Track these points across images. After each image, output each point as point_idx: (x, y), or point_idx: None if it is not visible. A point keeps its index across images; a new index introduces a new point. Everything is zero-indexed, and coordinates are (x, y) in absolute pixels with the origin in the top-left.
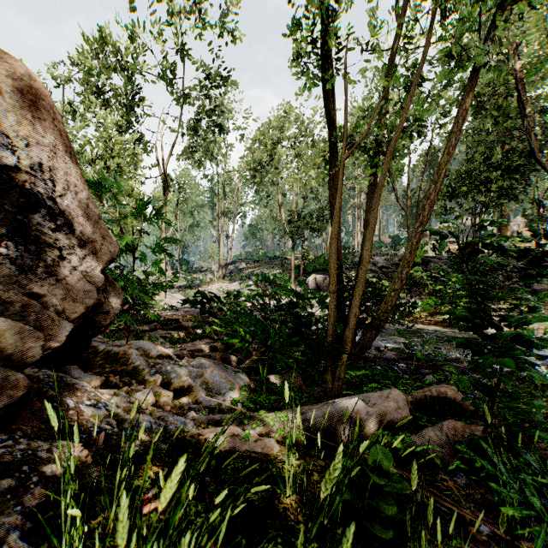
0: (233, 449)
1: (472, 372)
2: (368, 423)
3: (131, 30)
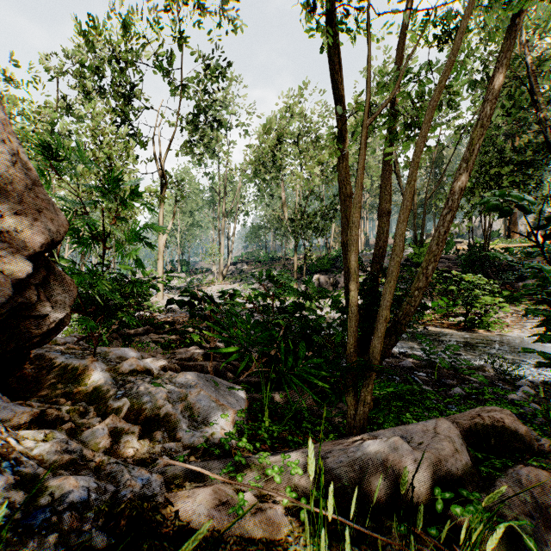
0: (217, 533)
1: (502, 383)
2: (417, 476)
3: (125, 16)
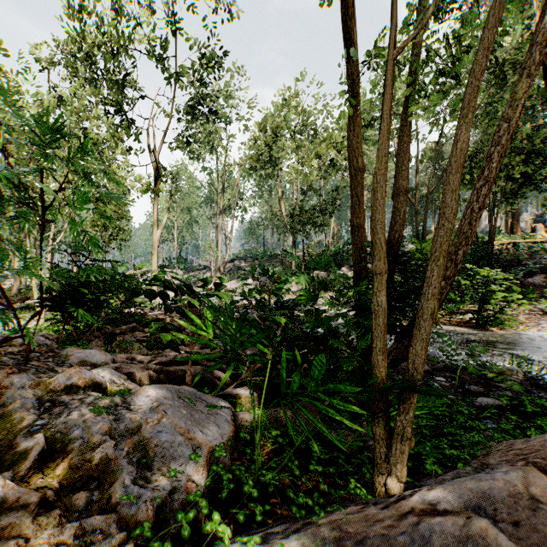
0: None
1: (536, 390)
2: None
3: None
